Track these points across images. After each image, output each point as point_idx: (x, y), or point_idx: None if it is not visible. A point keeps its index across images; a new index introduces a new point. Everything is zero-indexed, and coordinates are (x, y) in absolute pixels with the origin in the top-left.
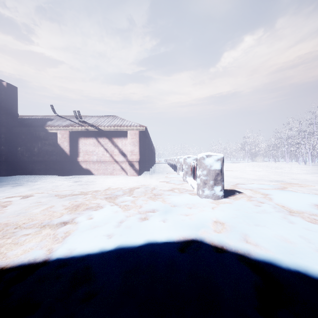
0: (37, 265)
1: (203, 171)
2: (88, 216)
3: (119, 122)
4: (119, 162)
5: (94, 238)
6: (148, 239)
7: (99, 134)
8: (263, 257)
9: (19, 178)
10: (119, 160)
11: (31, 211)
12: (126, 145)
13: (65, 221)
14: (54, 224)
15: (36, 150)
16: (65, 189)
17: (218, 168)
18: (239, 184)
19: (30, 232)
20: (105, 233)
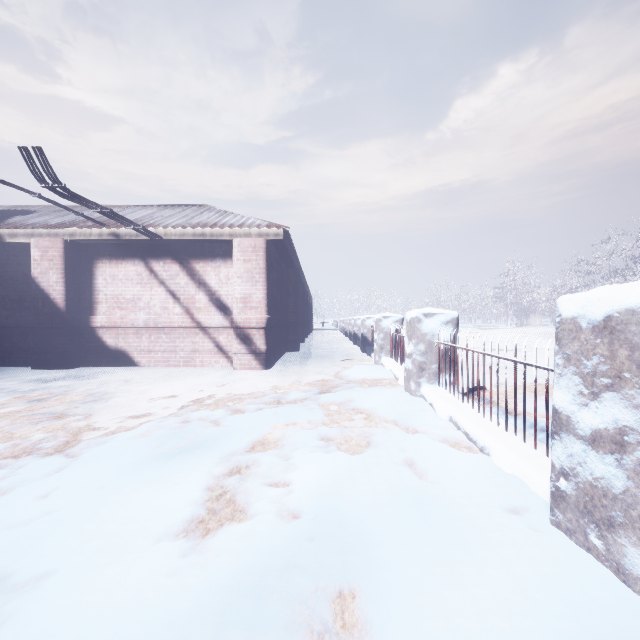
0: None
1: None
2: None
3: (213, 217)
4: (209, 329)
5: None
6: None
7: (154, 250)
8: None
9: None
10: (210, 323)
11: None
12: (231, 281)
13: None
14: None
15: None
16: None
17: None
18: None
19: None
20: None
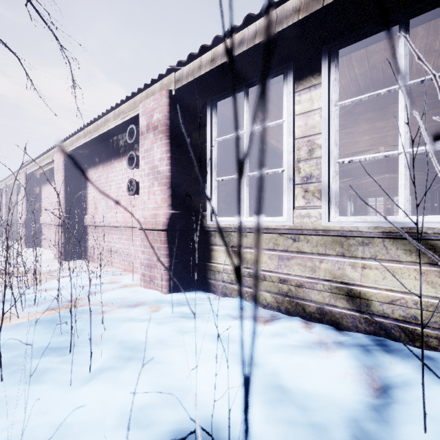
0: None
1: None
2: None
3: None
4: None
5: None
6: None
7: None
8: None
9: None
10: None
11: None
12: None
13: None
14: None
15: None
16: None
17: None
18: None
19: None
20: None
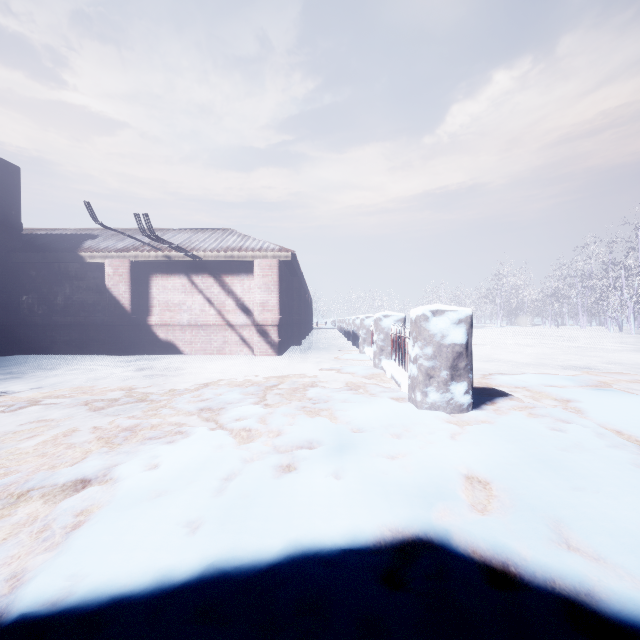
0: None
1: (426, 348)
2: (149, 462)
3: (238, 242)
4: (235, 326)
5: (149, 536)
6: (296, 540)
7: (194, 267)
8: (637, 610)
9: (21, 360)
10: (237, 322)
11: (14, 445)
12: (252, 290)
13: (88, 477)
14: (56, 486)
15: (60, 302)
16: (114, 387)
17: (461, 340)
18: (498, 375)
19: None
20: (182, 518)
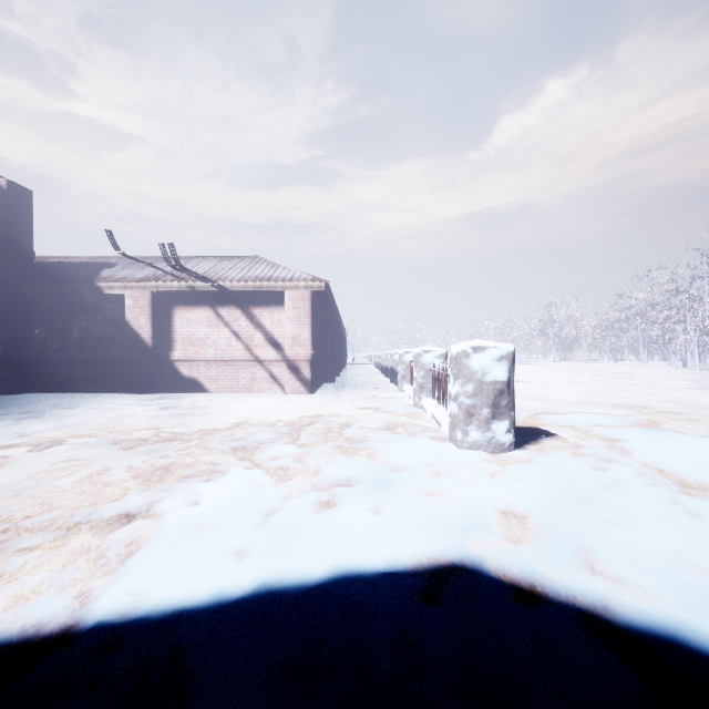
0: (43, 643)
1: (467, 386)
2: (189, 498)
3: (267, 271)
4: (265, 362)
5: (201, 562)
6: (339, 564)
7: (220, 298)
8: (646, 619)
9: (35, 399)
10: (266, 357)
11: (50, 483)
12: (283, 323)
13: (132, 512)
14: (102, 520)
15: (76, 336)
16: (140, 427)
17: (503, 377)
18: (545, 414)
19: (40, 541)
20: (229, 547)
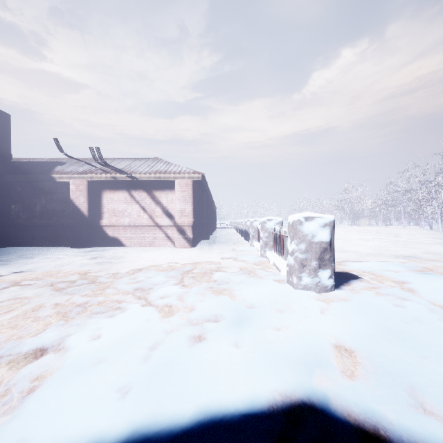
0: None
1: (300, 245)
2: (93, 333)
3: (164, 167)
4: (162, 227)
5: (87, 401)
6: (205, 407)
7: (133, 185)
8: None
9: (10, 251)
10: (163, 224)
11: None
12: (174, 201)
13: (46, 346)
14: (20, 354)
15: (38, 209)
16: (73, 272)
17: (326, 239)
18: (350, 262)
19: None
20: (115, 384)
